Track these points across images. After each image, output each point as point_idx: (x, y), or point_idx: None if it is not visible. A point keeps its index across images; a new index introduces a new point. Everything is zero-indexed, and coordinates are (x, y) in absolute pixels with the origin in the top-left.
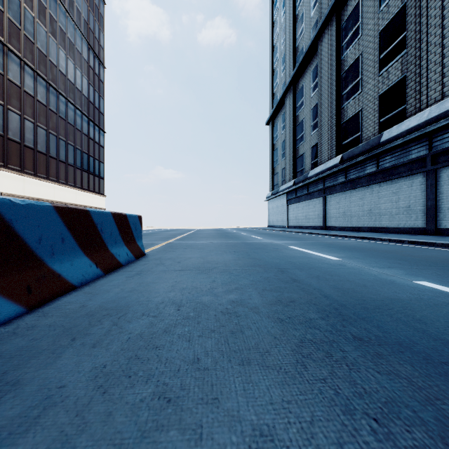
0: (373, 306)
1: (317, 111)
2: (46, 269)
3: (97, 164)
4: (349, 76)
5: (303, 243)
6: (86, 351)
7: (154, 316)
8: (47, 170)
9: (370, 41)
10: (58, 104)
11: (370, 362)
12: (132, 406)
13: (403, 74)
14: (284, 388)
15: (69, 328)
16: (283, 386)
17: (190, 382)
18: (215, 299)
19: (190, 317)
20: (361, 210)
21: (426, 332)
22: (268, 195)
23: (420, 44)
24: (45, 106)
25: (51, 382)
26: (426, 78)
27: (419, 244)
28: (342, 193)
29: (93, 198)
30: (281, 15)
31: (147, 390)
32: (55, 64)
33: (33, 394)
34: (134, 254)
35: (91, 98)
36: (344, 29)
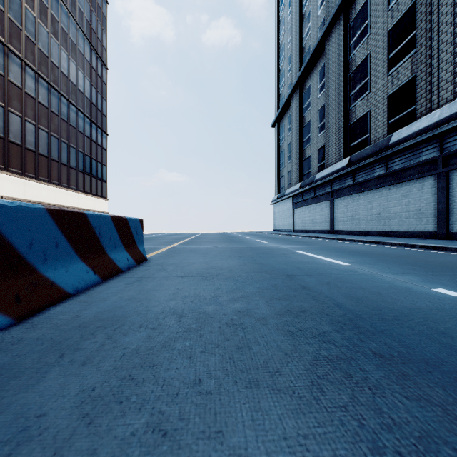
0: (391, 317)
1: (324, 112)
2: (38, 276)
3: (100, 167)
4: (357, 76)
5: (310, 248)
6: (74, 370)
7: (153, 328)
8: (48, 173)
9: (378, 40)
10: (60, 105)
11: (395, 384)
12: (121, 441)
13: (413, 73)
14: (299, 418)
15: (59, 342)
16: (298, 415)
17: (190, 409)
18: (219, 308)
19: (192, 329)
20: (370, 213)
21: (453, 348)
22: (274, 198)
23: (431, 42)
24: (47, 108)
25: (30, 409)
26: (438, 78)
27: (431, 249)
28: (349, 197)
29: (96, 201)
30: (287, 14)
31: (140, 420)
32: (56, 65)
33: (7, 425)
34: (135, 259)
35: (93, 100)
36: (352, 28)
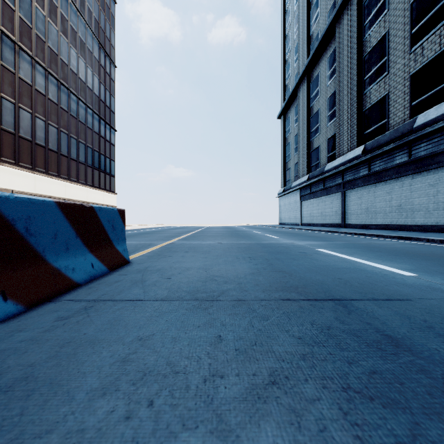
0: None
1: (334, 100)
2: None
3: (108, 162)
4: (373, 58)
5: (333, 245)
6: None
7: None
8: (58, 168)
9: (398, 16)
10: (69, 102)
11: None
12: None
13: (442, 47)
14: None
15: None
16: None
17: None
18: None
19: None
20: (388, 205)
21: None
22: (279, 191)
23: None
24: (57, 104)
25: None
26: None
27: None
28: (364, 188)
29: (104, 195)
30: (294, 3)
31: None
32: (66, 62)
33: None
34: (107, 263)
35: (102, 97)
36: (366, 6)
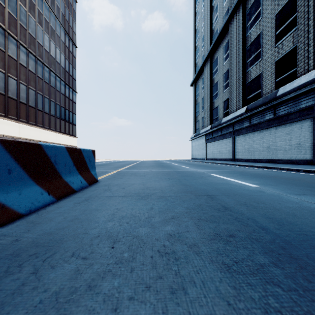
0: None
1: (228, 75)
2: None
3: (71, 115)
4: (252, 49)
5: (221, 172)
6: None
7: (84, 258)
8: (36, 119)
9: (268, 22)
10: (43, 72)
11: None
12: None
13: (294, 44)
14: None
15: None
16: None
17: None
18: (152, 231)
19: (123, 260)
20: (262, 146)
21: None
22: (192, 136)
23: (308, 21)
24: (35, 74)
25: None
26: (313, 47)
27: (313, 172)
28: (246, 135)
29: (68, 138)
30: (201, 7)
31: None
32: (41, 44)
33: None
34: (87, 181)
35: (67, 68)
36: (248, 14)
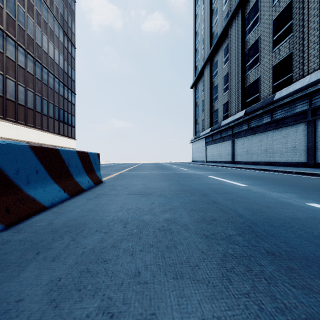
0: (278, 224)
1: (227, 78)
2: (23, 194)
3: (70, 117)
4: (251, 53)
5: (218, 174)
6: (46, 265)
7: (105, 232)
8: (34, 121)
9: (266, 27)
10: (42, 74)
11: (284, 276)
12: None
13: (290, 50)
14: (213, 303)
15: (36, 243)
16: (213, 300)
17: (131, 295)
18: (153, 217)
19: (133, 233)
20: (259, 149)
21: None
22: (192, 139)
23: (303, 29)
24: (33, 75)
25: (11, 295)
26: (308, 54)
27: (304, 174)
28: (245, 137)
29: (67, 141)
30: (201, 9)
31: (93, 304)
32: (39, 45)
33: None
34: (94, 181)
35: (66, 70)
36: (247, 19)
